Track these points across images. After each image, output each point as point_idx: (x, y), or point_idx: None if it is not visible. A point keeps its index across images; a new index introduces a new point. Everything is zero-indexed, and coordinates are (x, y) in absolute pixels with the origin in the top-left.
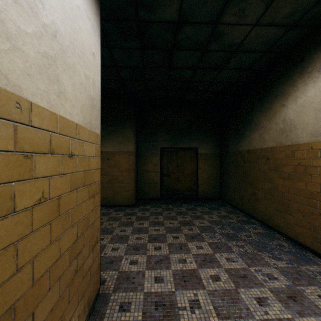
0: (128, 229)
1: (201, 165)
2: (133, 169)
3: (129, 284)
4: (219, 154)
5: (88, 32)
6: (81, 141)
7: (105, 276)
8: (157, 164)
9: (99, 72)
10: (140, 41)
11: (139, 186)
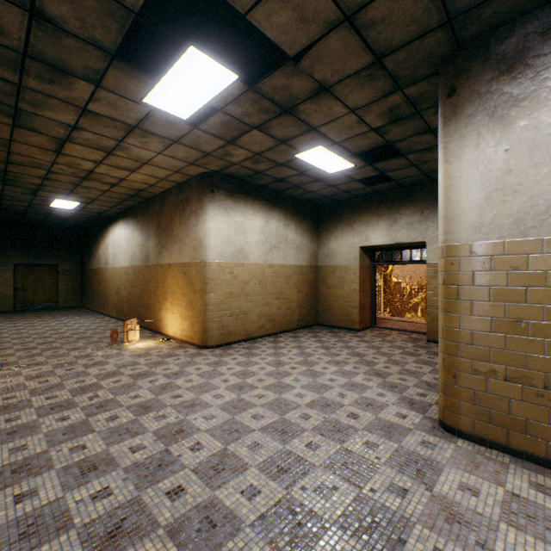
0: None
1: (63, 279)
2: None
3: None
4: (81, 270)
5: None
6: None
7: None
8: (11, 279)
9: None
10: None
11: None
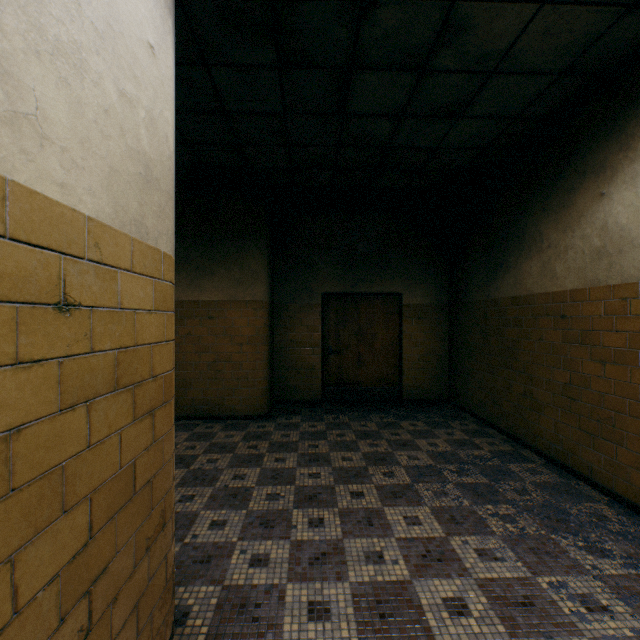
0: (251, 473)
1: (410, 330)
2: (264, 338)
3: (245, 624)
4: (447, 307)
5: None
6: (106, 268)
7: (188, 600)
8: (316, 327)
9: (170, 99)
10: (275, 47)
11: (277, 374)
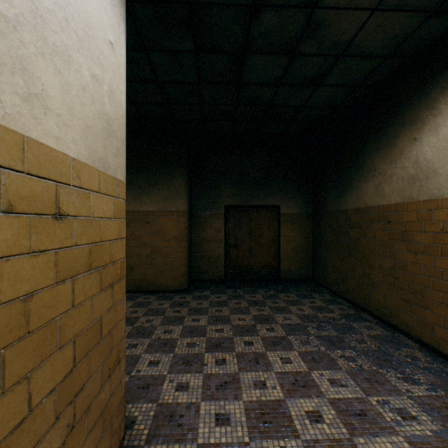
0: (176, 329)
1: (285, 231)
2: (185, 237)
3: (173, 428)
4: (311, 215)
5: (99, 3)
6: (84, 191)
7: (134, 413)
8: (220, 229)
9: (123, 77)
10: (193, 38)
11: (193, 262)
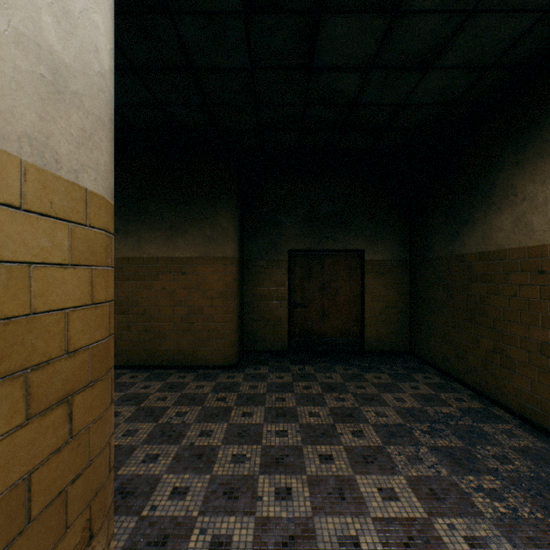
0: (218, 429)
1: (372, 284)
2: (234, 293)
3: None
4: (408, 263)
5: None
6: None
7: None
8: (283, 282)
9: (101, 2)
10: None
11: (246, 326)
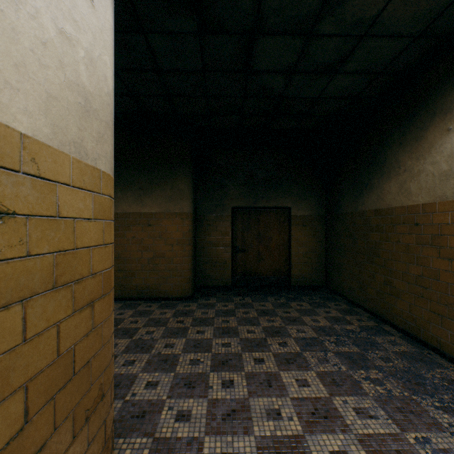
0: (178, 342)
1: (296, 234)
2: (189, 240)
3: None
4: (324, 217)
5: None
6: (44, 181)
7: (125, 450)
8: (227, 232)
9: (108, 47)
10: (196, 16)
11: (198, 267)
